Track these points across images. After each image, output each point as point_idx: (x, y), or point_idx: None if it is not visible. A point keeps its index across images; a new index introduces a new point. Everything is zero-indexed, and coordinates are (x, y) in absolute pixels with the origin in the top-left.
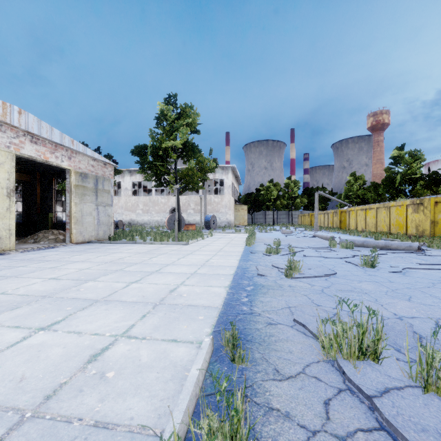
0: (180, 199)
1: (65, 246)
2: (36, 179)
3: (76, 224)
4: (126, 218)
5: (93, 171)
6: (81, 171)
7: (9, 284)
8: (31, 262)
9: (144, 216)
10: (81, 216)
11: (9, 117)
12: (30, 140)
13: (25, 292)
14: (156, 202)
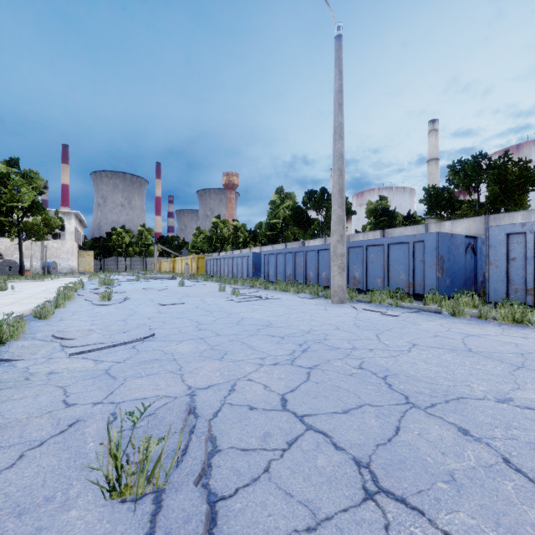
0: (3, 242)
1: None
2: None
3: None
4: None
5: None
6: None
7: None
8: None
9: None
10: None
11: None
12: None
13: None
14: None
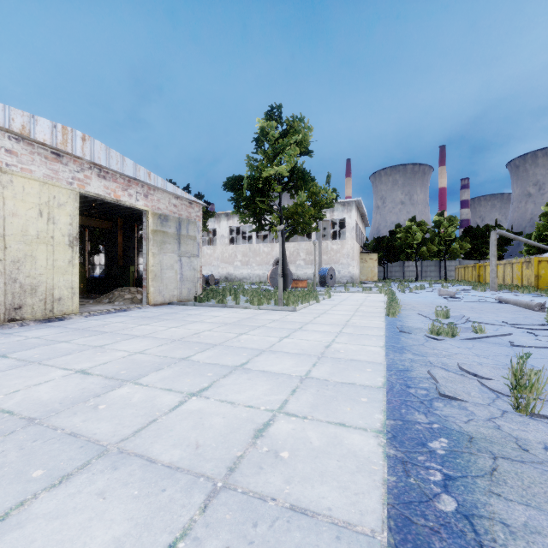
0: (287, 247)
1: (139, 308)
2: (118, 226)
3: (153, 281)
4: (222, 272)
5: (175, 213)
6: (161, 212)
7: (15, 380)
8: (81, 335)
9: (243, 268)
10: (160, 270)
11: (71, 145)
12: (98, 175)
13: (17, 403)
14: (257, 252)
